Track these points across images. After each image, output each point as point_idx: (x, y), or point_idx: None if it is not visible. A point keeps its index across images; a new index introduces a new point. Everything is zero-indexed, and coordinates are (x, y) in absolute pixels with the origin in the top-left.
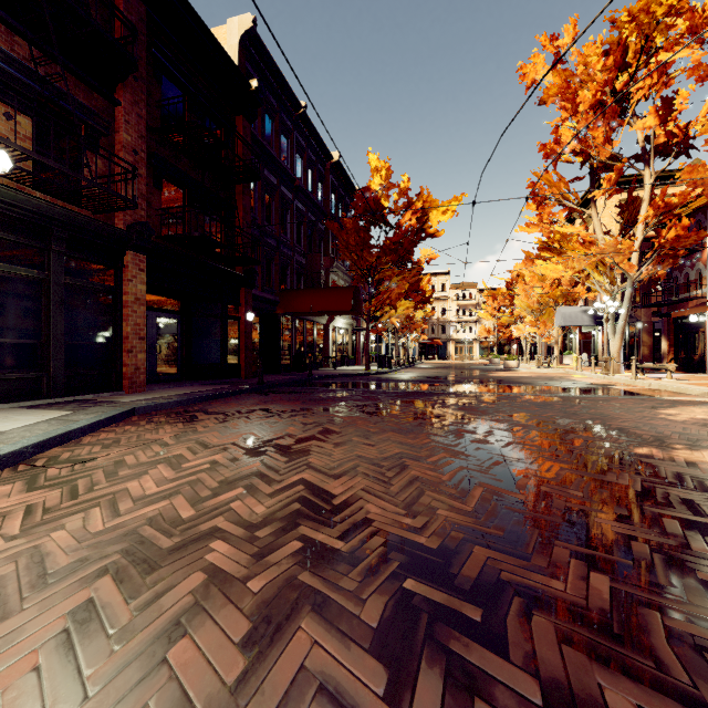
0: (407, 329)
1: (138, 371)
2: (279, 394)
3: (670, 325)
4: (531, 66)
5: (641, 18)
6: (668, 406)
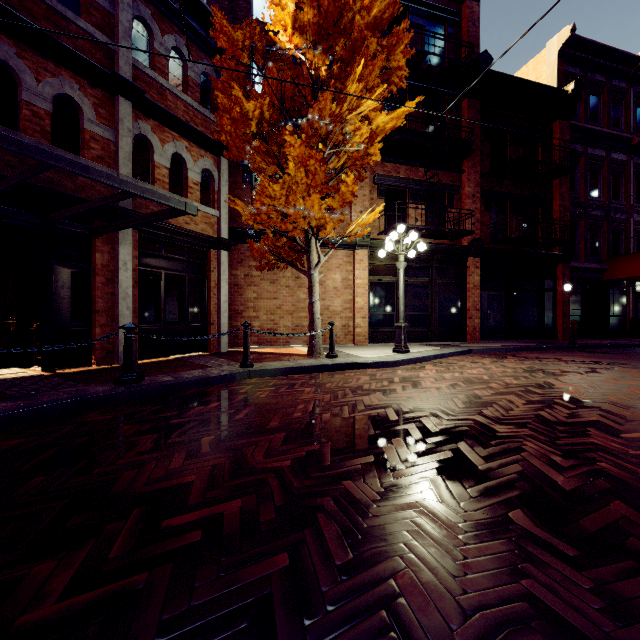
0: None
1: (475, 330)
2: (584, 352)
3: None
4: None
5: None
6: None
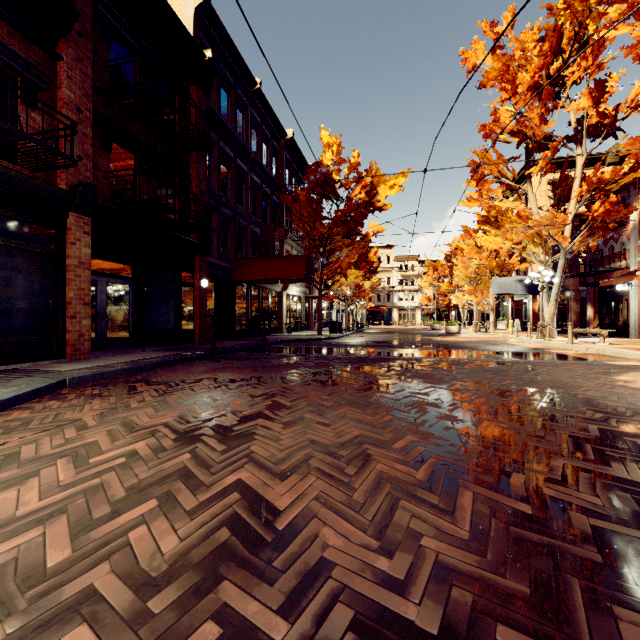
0: (356, 296)
1: (83, 337)
2: (231, 360)
3: (596, 294)
4: (472, 52)
5: (575, 5)
6: (619, 372)
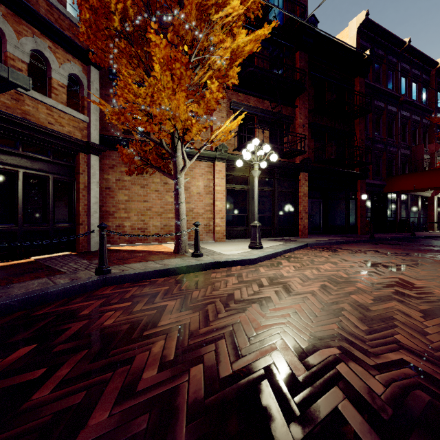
0: None
1: (305, 228)
2: (385, 244)
3: None
4: None
5: None
6: None
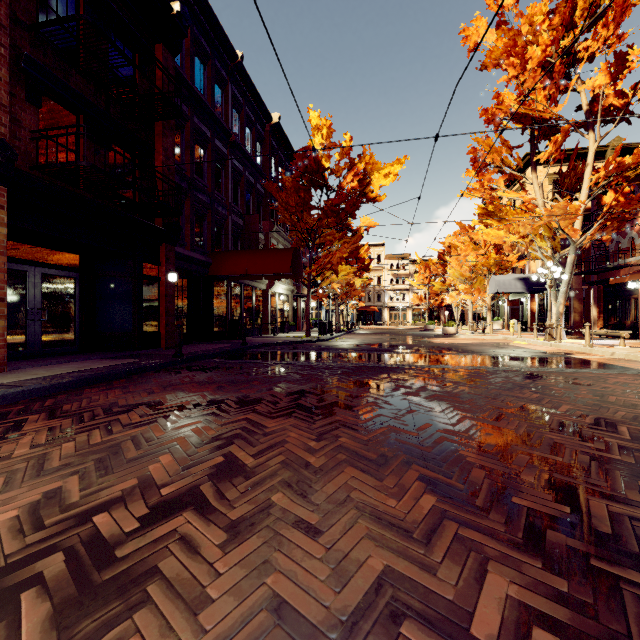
0: (347, 295)
1: None
2: (194, 371)
3: (600, 292)
4: (474, 29)
5: None
6: None
